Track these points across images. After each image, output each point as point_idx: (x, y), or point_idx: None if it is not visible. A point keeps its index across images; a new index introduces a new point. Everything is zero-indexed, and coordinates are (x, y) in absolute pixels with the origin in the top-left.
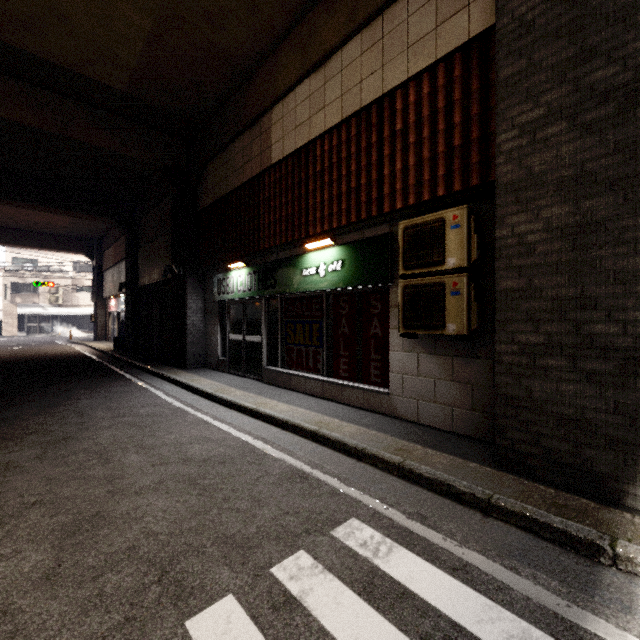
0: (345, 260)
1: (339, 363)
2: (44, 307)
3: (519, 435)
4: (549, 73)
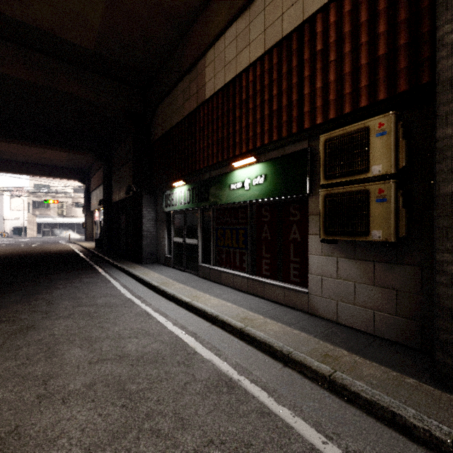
0: (267, 174)
1: (261, 263)
2: (54, 217)
3: None
4: None
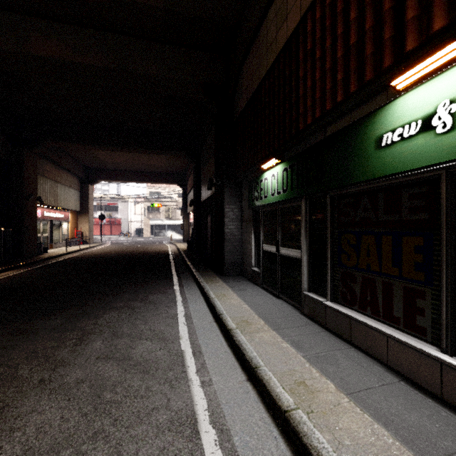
0: None
1: None
2: (162, 220)
3: None
4: None
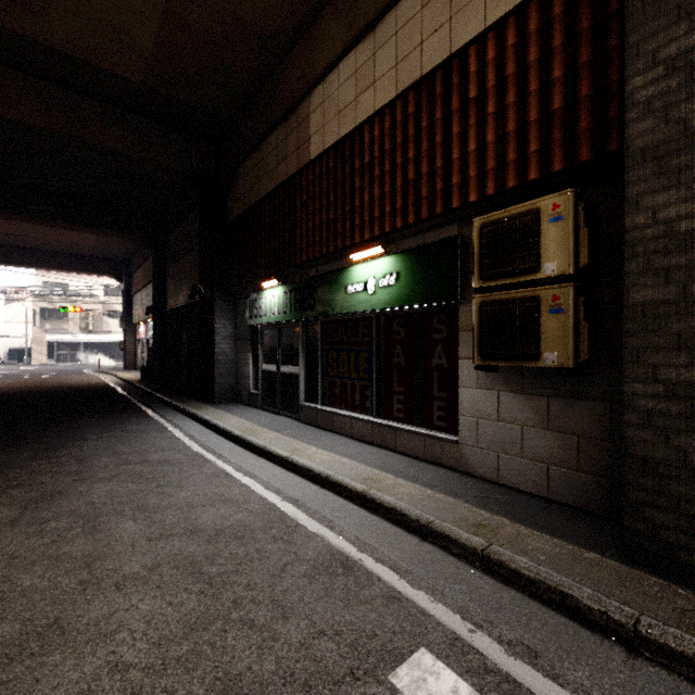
0: (400, 272)
1: (392, 401)
2: (74, 334)
3: (665, 517)
4: None
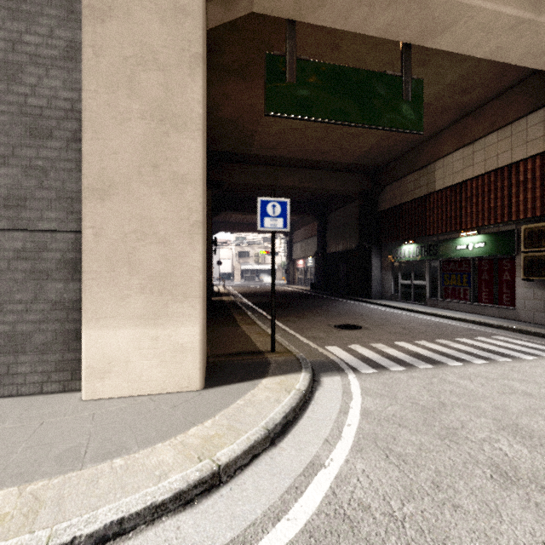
0: (486, 242)
1: (481, 295)
2: (252, 265)
3: None
4: None
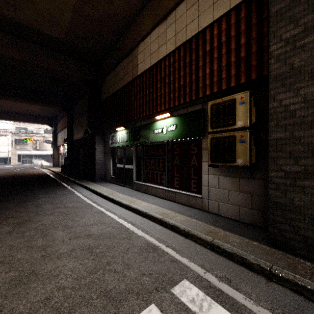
0: (177, 124)
1: (174, 180)
2: (30, 150)
3: (285, 227)
4: (305, 5)
